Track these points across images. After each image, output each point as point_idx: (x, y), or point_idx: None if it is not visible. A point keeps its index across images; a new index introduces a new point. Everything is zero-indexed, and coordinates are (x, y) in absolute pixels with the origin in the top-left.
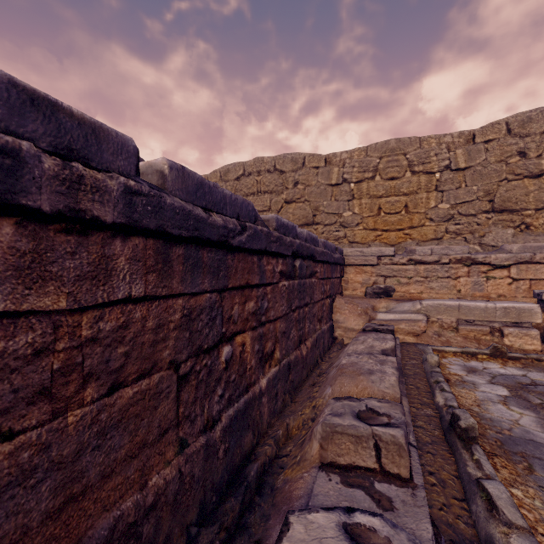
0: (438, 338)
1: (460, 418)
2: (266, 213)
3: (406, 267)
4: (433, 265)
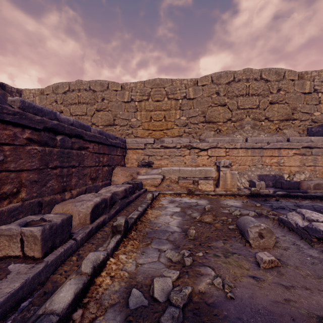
0: (168, 188)
1: (116, 221)
2: (84, 117)
3: (160, 150)
4: (173, 149)
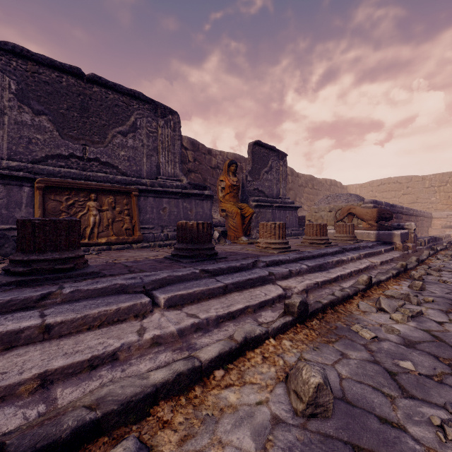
0: None
1: None
2: (393, 199)
3: None
4: None
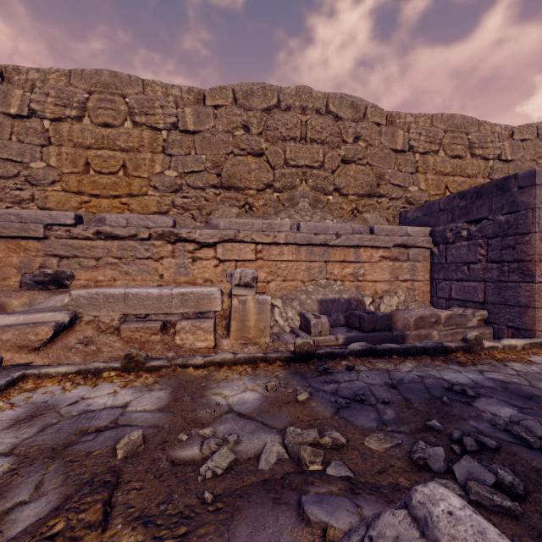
0: (83, 348)
1: None
2: None
3: (93, 242)
4: (130, 241)
